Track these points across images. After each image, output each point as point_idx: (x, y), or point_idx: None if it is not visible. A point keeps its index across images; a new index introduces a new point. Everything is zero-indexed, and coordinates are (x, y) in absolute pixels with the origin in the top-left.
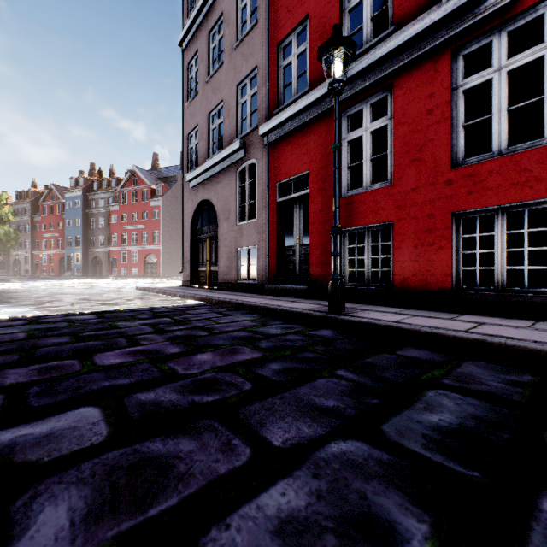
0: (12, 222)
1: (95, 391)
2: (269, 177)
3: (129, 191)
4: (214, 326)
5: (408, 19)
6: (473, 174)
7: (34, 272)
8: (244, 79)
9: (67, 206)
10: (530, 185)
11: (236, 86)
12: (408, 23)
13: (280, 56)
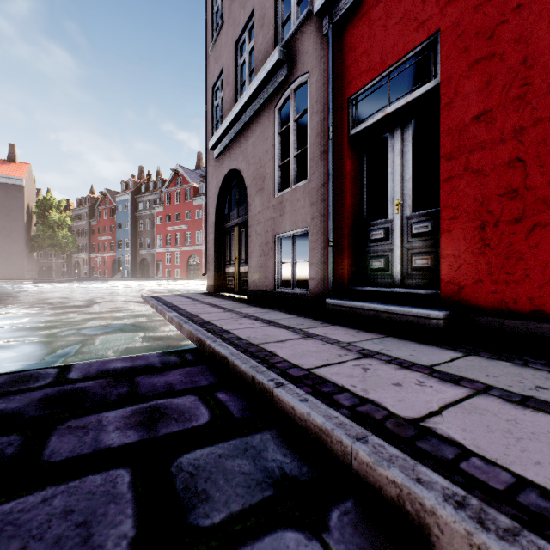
0: (73, 227)
1: None
2: (333, 92)
3: (173, 192)
4: None
5: None
6: None
7: (91, 273)
8: None
9: (118, 209)
10: None
11: None
12: None
13: None
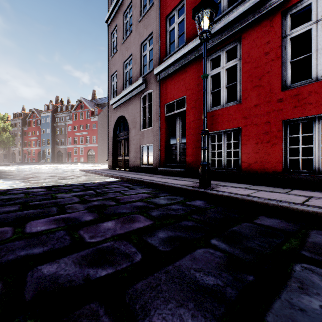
0: (11, 131)
1: (8, 261)
2: (160, 100)
3: (78, 112)
4: (121, 197)
5: None
6: (297, 94)
7: (23, 160)
8: (145, 40)
9: (42, 121)
10: None
11: (140, 45)
12: None
13: (167, 24)
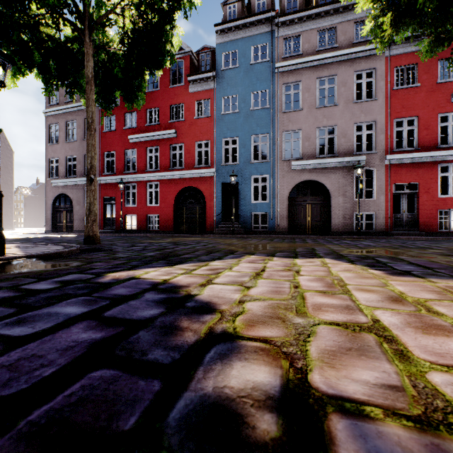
0: None
1: None
2: (101, 194)
3: None
4: None
5: (140, 171)
6: (150, 208)
7: None
8: None
9: None
10: (157, 212)
11: (84, 155)
12: (139, 172)
13: (105, 156)
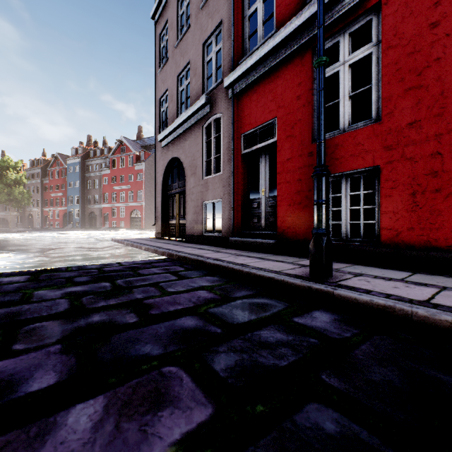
0: (27, 185)
1: None
2: (234, 129)
3: (118, 158)
4: (155, 301)
5: None
6: None
7: (44, 225)
8: (210, 37)
9: (69, 171)
10: None
11: (202, 45)
12: None
13: (245, 6)
